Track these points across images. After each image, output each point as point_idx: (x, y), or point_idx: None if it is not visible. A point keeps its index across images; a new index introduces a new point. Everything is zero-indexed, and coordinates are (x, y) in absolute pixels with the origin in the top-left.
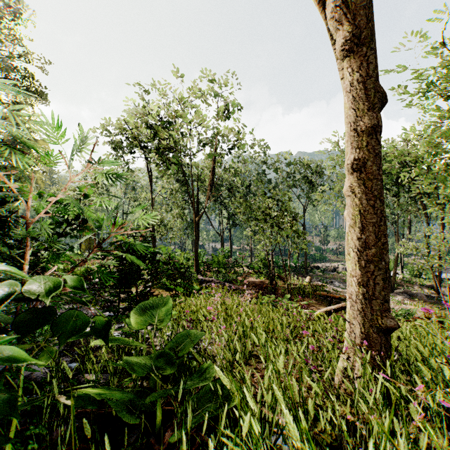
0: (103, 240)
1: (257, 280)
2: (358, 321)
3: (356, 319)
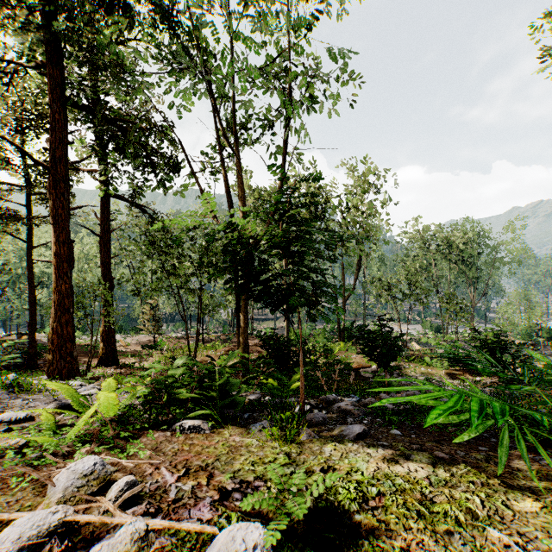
0: None
1: None
2: None
3: None
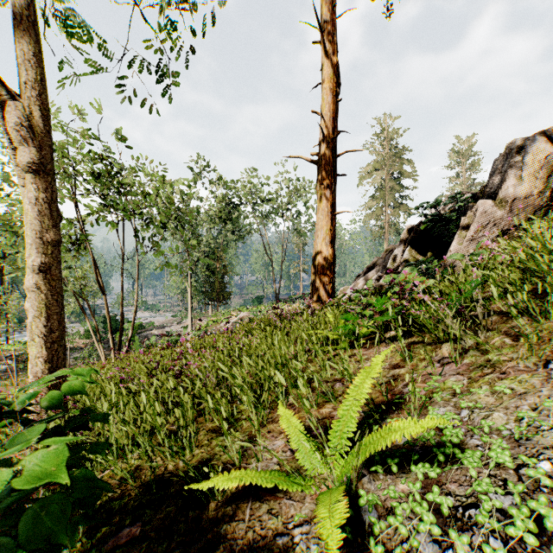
0: None
1: None
2: (46, 392)
3: (43, 391)
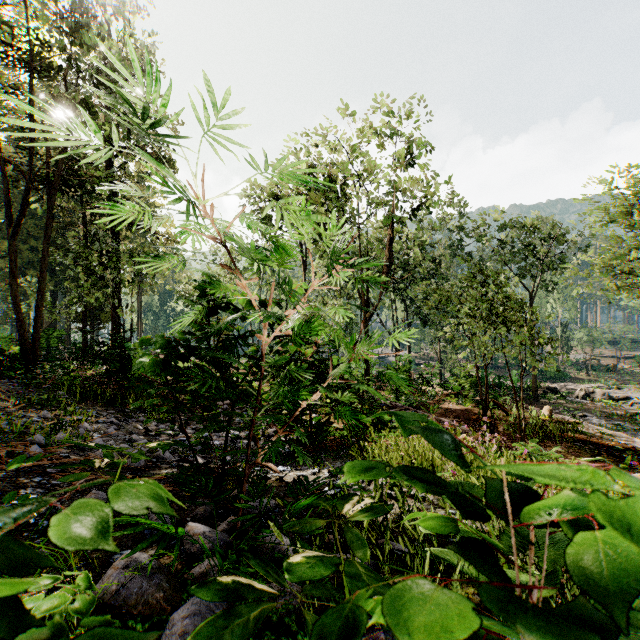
0: (338, 365)
1: (459, 408)
2: None
3: None
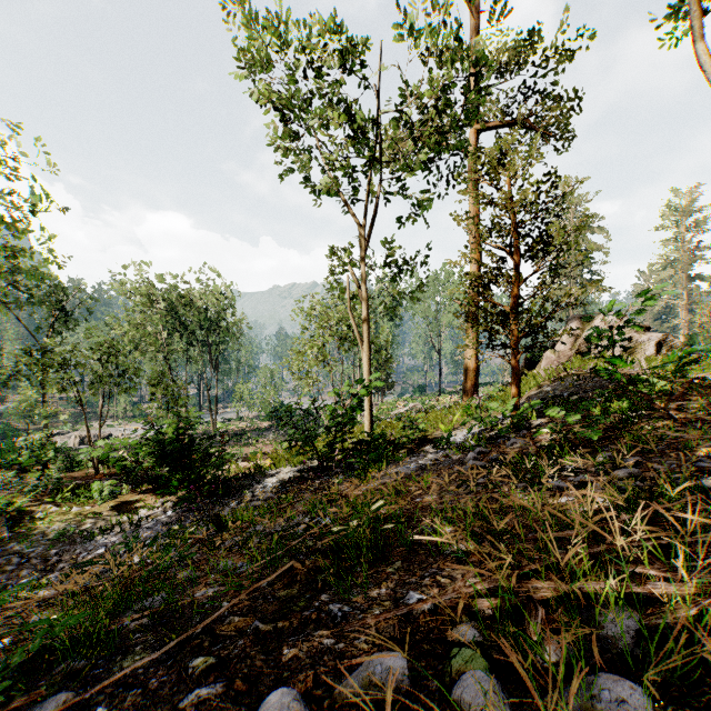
0: None
1: None
2: (370, 425)
3: (370, 425)
